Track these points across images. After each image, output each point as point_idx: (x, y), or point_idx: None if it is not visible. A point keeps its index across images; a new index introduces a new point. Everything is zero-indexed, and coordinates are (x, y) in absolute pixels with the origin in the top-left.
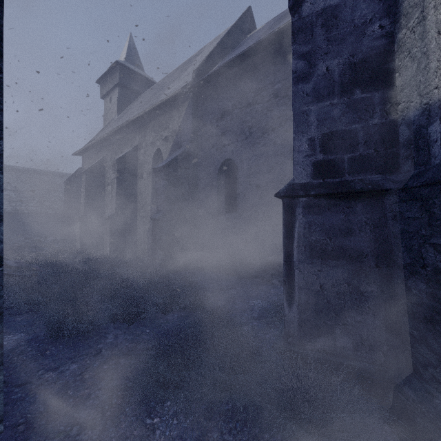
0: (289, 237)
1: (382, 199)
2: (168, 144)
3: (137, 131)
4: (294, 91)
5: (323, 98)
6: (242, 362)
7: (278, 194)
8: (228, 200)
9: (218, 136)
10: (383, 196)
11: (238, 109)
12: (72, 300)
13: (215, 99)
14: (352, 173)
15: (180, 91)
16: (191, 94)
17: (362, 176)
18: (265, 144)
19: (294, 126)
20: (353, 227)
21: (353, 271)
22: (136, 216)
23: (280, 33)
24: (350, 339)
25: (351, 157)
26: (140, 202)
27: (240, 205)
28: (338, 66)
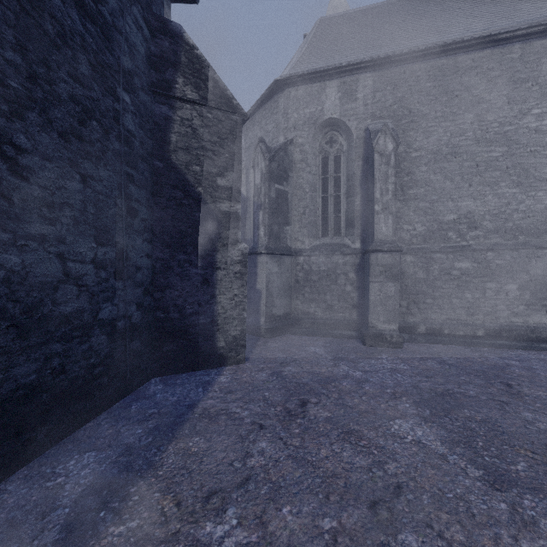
0: None
1: None
2: None
3: None
4: None
5: None
6: None
7: None
8: None
9: None
10: None
11: None
12: None
13: None
14: None
15: None
16: None
17: None
18: None
19: None
20: None
21: None
22: None
23: None
24: None
25: None
26: None
27: None
28: None
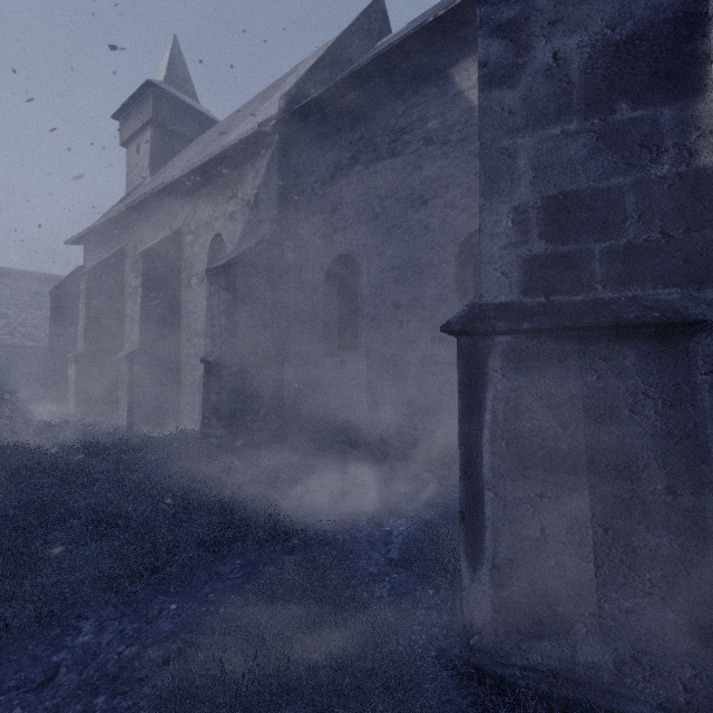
0: (472, 420)
1: (683, 342)
2: (236, 226)
3: (181, 202)
4: (483, 105)
5: (546, 121)
6: (372, 705)
7: (448, 327)
8: (343, 329)
9: (326, 213)
10: (687, 335)
11: (360, 166)
12: (7, 548)
13: (319, 147)
14: (611, 284)
15: (257, 131)
16: (277, 137)
17: (633, 289)
18: (410, 228)
19: (482, 181)
20: (617, 402)
21: (615, 499)
22: (179, 354)
23: (437, 26)
24: (608, 648)
25: (609, 248)
26: (187, 330)
27: (365, 338)
28: (580, 50)
